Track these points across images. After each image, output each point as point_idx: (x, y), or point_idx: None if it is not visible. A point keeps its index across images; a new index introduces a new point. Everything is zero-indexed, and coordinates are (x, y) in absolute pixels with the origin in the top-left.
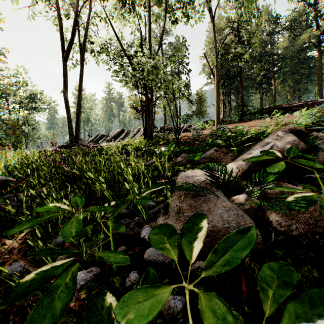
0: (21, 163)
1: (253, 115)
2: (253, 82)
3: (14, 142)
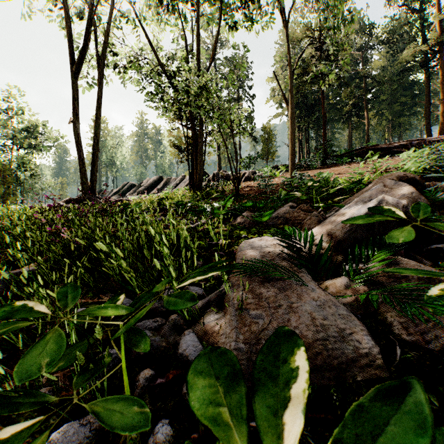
0: (2, 226)
1: (340, 159)
2: (339, 113)
3: (4, 194)
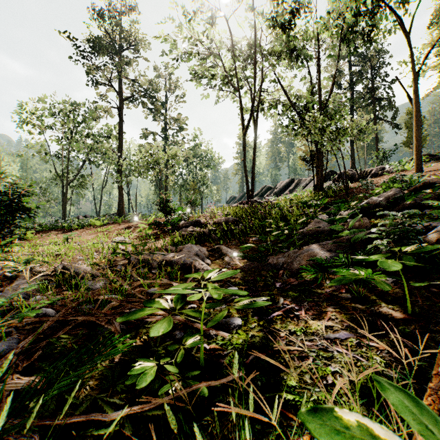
0: (233, 213)
1: None
2: None
3: (194, 200)
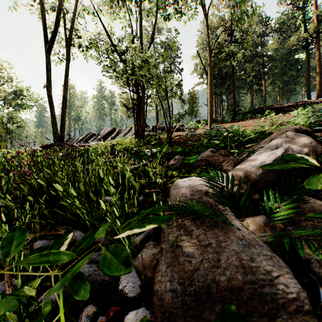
0: None
1: (245, 115)
2: (244, 82)
3: None
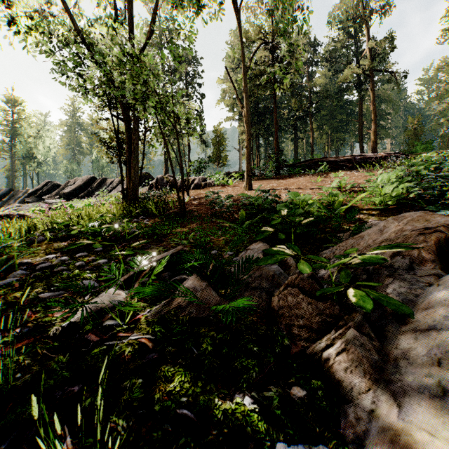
0: None
1: (293, 169)
2: (286, 123)
3: None
